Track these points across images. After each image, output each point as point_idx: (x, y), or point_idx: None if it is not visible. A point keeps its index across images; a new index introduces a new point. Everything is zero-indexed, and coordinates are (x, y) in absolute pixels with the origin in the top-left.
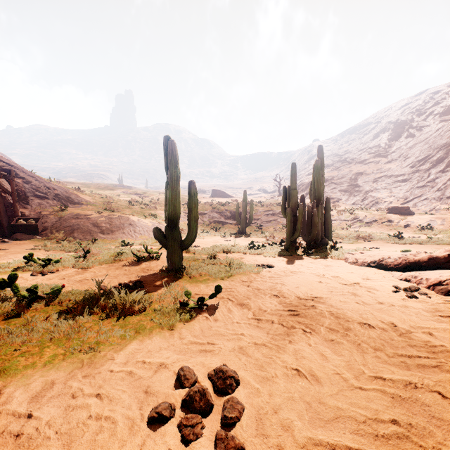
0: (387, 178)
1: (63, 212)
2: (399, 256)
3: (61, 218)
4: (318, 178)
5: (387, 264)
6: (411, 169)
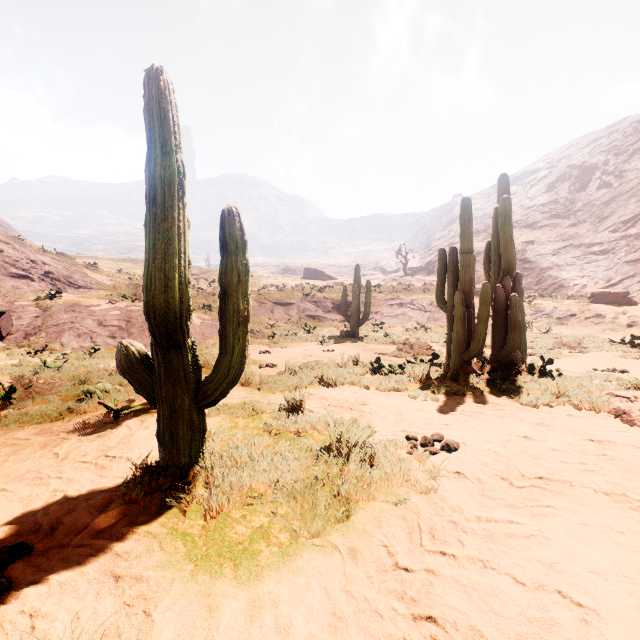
0: (573, 248)
1: (52, 301)
2: None
3: (46, 311)
4: (508, 233)
5: None
6: (613, 235)
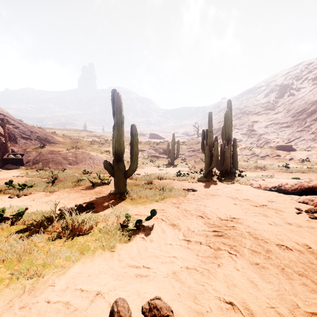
0: (275, 125)
1: (42, 149)
2: (295, 183)
3: (40, 153)
4: (228, 123)
5: (285, 189)
6: (292, 118)
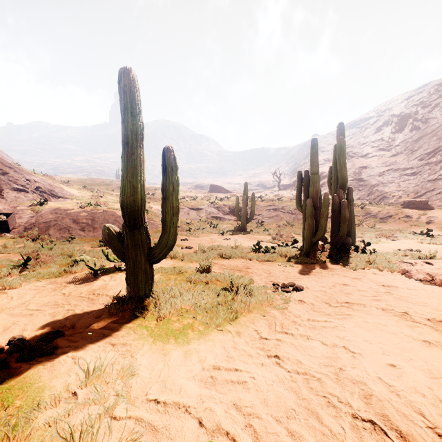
0: (393, 171)
1: (41, 207)
2: None
3: (38, 213)
4: (342, 161)
5: None
6: (420, 162)
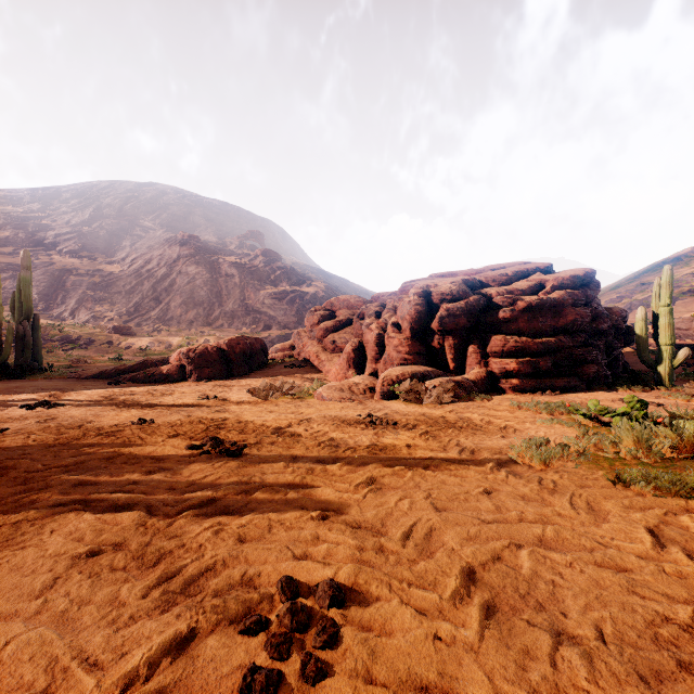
0: (108, 285)
1: None
2: (114, 368)
3: None
4: (28, 292)
5: (106, 374)
6: (137, 280)
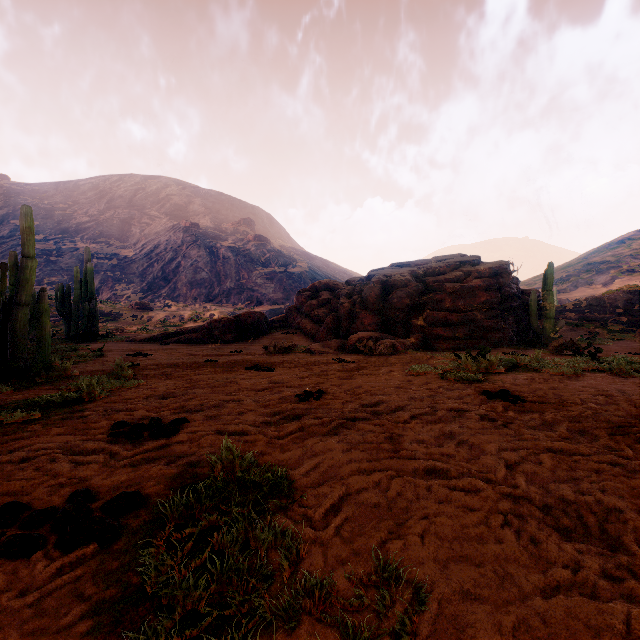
0: (124, 267)
1: None
2: (159, 335)
3: None
4: (92, 279)
5: (154, 339)
6: (148, 263)
